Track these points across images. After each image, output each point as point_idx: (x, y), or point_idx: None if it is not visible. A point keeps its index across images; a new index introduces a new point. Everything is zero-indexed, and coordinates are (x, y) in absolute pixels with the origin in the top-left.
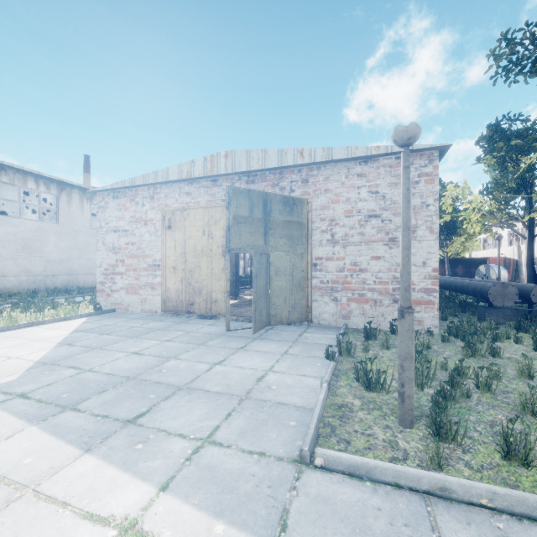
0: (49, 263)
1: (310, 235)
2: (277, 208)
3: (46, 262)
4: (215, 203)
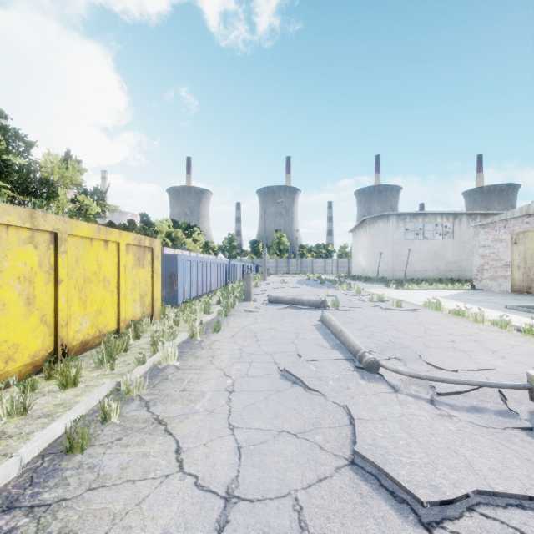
0: (447, 263)
1: None
2: None
3: (446, 263)
4: None
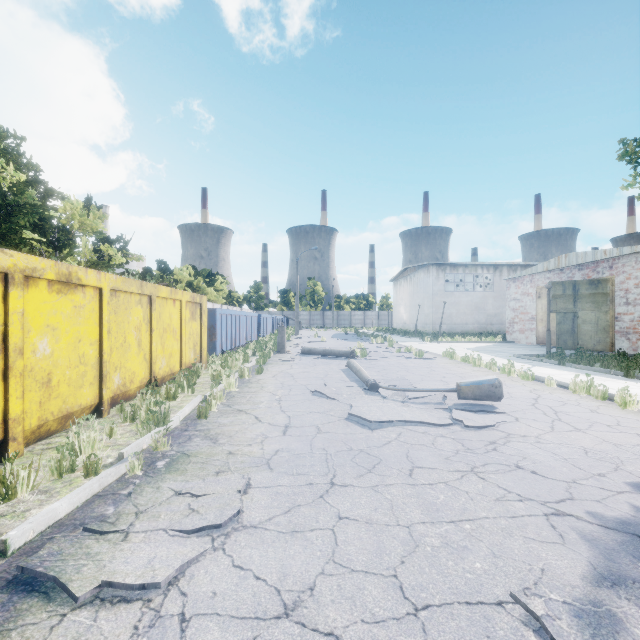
0: (488, 316)
1: (613, 300)
2: (583, 287)
3: (487, 316)
4: None
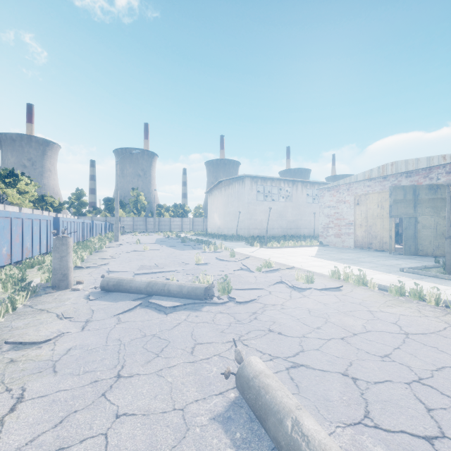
0: (288, 222)
1: None
2: (423, 192)
3: (287, 222)
4: (385, 190)
